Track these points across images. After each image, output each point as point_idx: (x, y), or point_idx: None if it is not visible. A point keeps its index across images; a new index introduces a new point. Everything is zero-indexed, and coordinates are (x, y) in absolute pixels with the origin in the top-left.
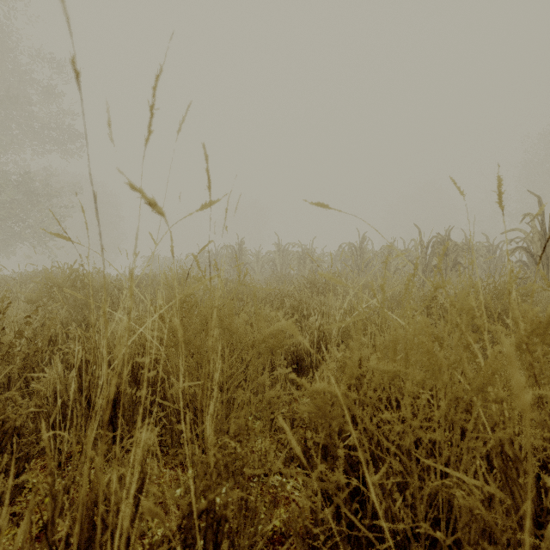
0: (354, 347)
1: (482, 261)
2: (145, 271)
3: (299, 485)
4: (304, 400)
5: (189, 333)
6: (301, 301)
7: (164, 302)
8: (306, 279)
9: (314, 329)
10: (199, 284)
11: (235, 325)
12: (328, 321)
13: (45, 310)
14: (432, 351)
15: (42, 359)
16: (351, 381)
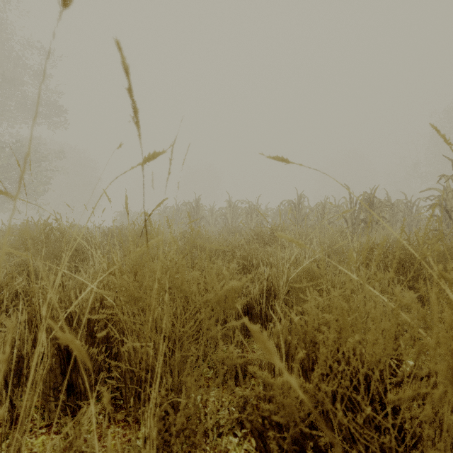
0: (312, 311)
1: (401, 215)
2: (118, 224)
3: (253, 448)
4: (254, 346)
5: (141, 290)
6: (250, 251)
7: (118, 259)
8: (253, 231)
9: (263, 279)
10: (143, 247)
11: (188, 281)
12: (277, 273)
13: (21, 260)
14: (452, 352)
15: (9, 309)
16: (323, 372)
